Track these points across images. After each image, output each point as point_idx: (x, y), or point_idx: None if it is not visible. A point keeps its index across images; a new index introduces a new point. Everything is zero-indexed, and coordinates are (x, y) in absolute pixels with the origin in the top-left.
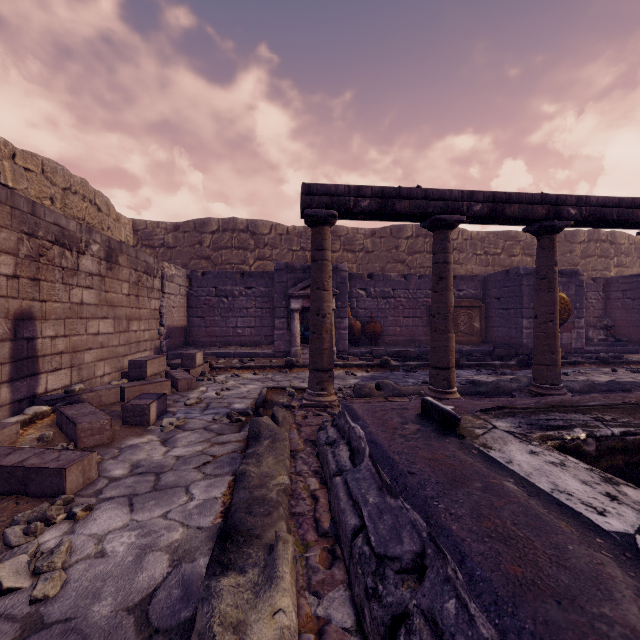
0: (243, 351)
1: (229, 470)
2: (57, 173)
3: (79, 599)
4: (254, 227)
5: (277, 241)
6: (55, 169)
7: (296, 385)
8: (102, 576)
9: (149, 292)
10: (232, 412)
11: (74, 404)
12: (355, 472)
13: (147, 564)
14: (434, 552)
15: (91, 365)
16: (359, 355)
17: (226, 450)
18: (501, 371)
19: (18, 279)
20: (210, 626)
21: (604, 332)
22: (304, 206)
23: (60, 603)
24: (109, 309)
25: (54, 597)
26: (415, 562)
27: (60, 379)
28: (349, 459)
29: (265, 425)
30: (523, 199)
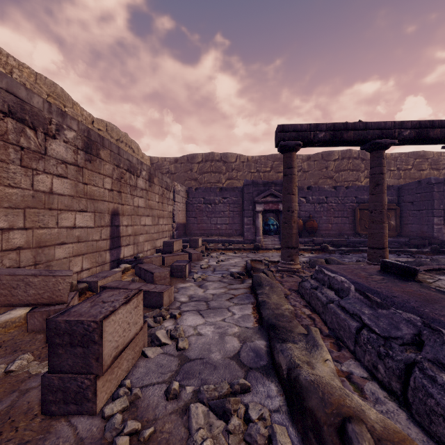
0: (224, 239)
1: (248, 302)
2: (113, 130)
3: (201, 351)
4: (225, 158)
5: (240, 166)
6: (112, 128)
7: (268, 259)
8: (206, 343)
9: (167, 201)
10: (234, 272)
11: (144, 263)
12: (346, 299)
13: (227, 341)
14: (429, 332)
15: (142, 244)
16: (303, 243)
17: (240, 292)
18: (417, 256)
19: (113, 191)
20: (293, 361)
21: None
22: (279, 139)
23: (192, 352)
24: (150, 210)
25: (187, 349)
26: (413, 339)
27: (129, 251)
28: (335, 295)
29: (263, 278)
30: (444, 124)
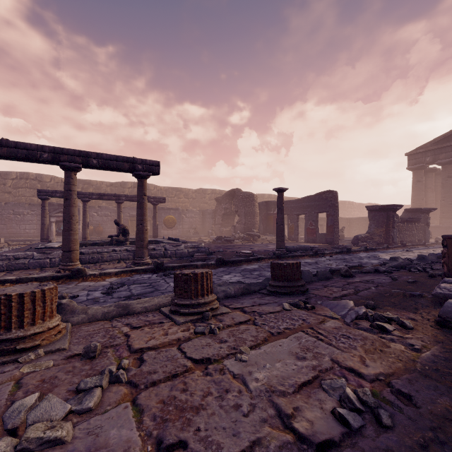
0: (27, 239)
1: None
2: None
3: None
4: (40, 178)
5: (55, 186)
6: None
7: None
8: None
9: None
10: None
11: None
12: None
13: None
14: None
15: None
16: None
17: None
18: None
19: None
20: None
21: (193, 230)
22: (38, 195)
23: None
24: None
25: None
26: None
27: None
28: None
29: None
30: (109, 195)
